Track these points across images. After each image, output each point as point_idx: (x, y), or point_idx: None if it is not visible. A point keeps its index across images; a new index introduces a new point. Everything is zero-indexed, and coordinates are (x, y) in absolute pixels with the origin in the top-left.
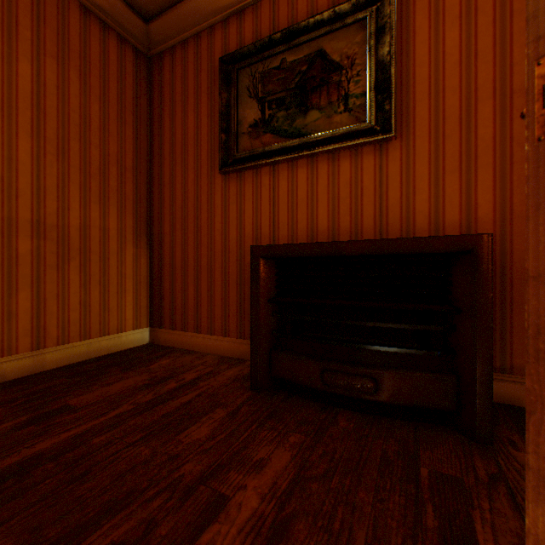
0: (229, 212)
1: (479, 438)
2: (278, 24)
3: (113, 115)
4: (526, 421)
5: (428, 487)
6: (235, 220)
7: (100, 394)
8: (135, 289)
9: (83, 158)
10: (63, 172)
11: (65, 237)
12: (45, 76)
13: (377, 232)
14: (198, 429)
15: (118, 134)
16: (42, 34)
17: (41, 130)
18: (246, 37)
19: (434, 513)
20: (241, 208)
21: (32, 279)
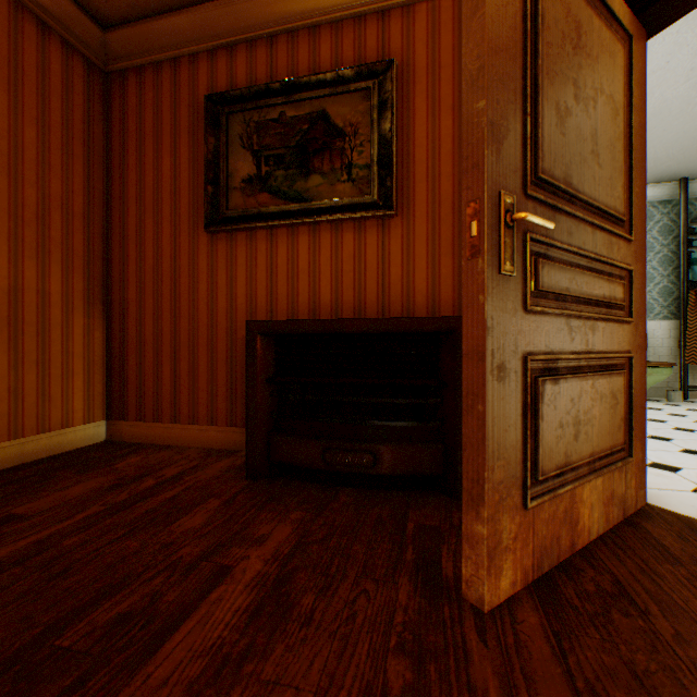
0: (217, 278)
1: (459, 496)
2: (276, 71)
3: (56, 144)
4: (462, 456)
5: (412, 535)
6: (225, 288)
7: (55, 500)
8: (87, 372)
9: (13, 199)
10: None
11: None
12: None
13: (380, 308)
14: (192, 519)
15: (64, 170)
16: None
17: None
18: (239, 77)
19: (413, 550)
20: (232, 274)
21: None
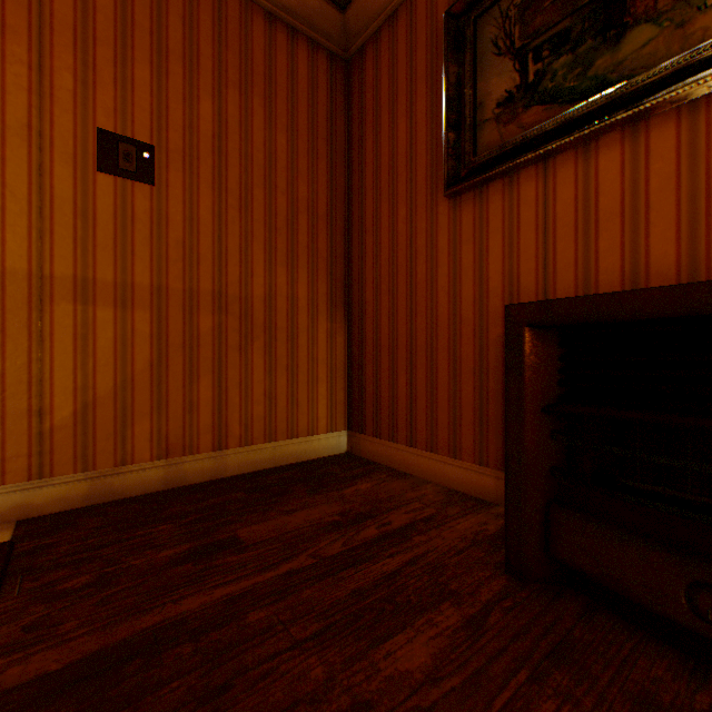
0: (460, 257)
1: None
2: None
3: (302, 147)
4: None
5: None
6: (470, 268)
7: (274, 527)
8: (329, 378)
9: (267, 209)
10: (245, 229)
11: (247, 310)
12: (226, 112)
13: None
14: (408, 646)
15: (308, 172)
16: (223, 61)
17: (222, 180)
18: None
19: None
20: (481, 247)
21: (213, 364)
